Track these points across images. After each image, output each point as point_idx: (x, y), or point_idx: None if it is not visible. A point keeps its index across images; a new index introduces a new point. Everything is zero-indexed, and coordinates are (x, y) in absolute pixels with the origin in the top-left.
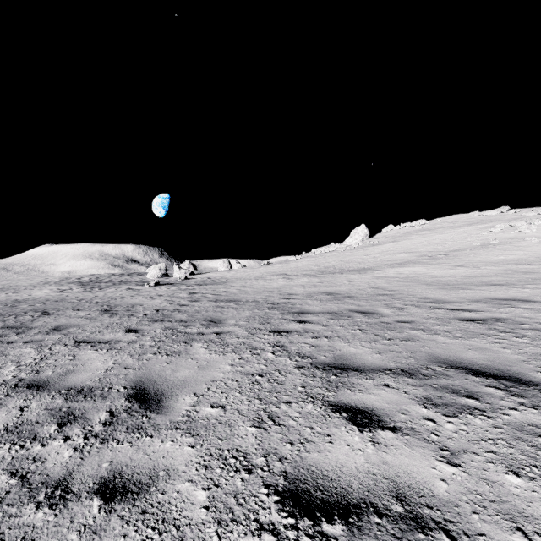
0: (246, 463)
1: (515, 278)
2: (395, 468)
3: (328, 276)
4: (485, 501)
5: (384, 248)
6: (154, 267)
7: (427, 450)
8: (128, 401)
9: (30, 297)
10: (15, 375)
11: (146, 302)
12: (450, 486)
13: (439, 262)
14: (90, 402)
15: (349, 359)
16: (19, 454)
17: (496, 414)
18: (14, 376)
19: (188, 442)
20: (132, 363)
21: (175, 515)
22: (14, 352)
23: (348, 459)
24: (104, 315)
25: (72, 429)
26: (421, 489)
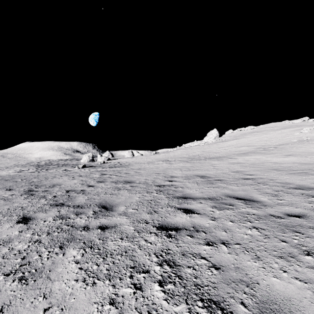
0: None
1: None
2: None
3: (196, 162)
4: None
5: (230, 143)
6: (85, 155)
7: None
8: None
9: None
10: None
11: (66, 182)
12: None
13: (273, 152)
14: None
15: None
16: None
17: None
18: None
19: None
20: None
21: None
22: None
23: None
24: (22, 196)
25: None
26: None
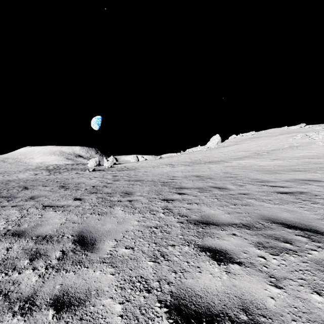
0: (146, 286)
1: (310, 167)
2: (241, 289)
3: (196, 166)
4: (300, 312)
5: (230, 148)
6: (92, 160)
7: (261, 277)
8: (74, 244)
9: (17, 178)
10: (5, 227)
11: (87, 181)
12: (276, 302)
13: (264, 157)
14: (50, 245)
15: (210, 217)
16: (4, 279)
17: (303, 253)
18: (4, 228)
19: (110, 271)
20: (77, 219)
21: (101, 321)
22: (5, 213)
23: (211, 283)
24: (61, 189)
25: (38, 263)
26: (258, 304)
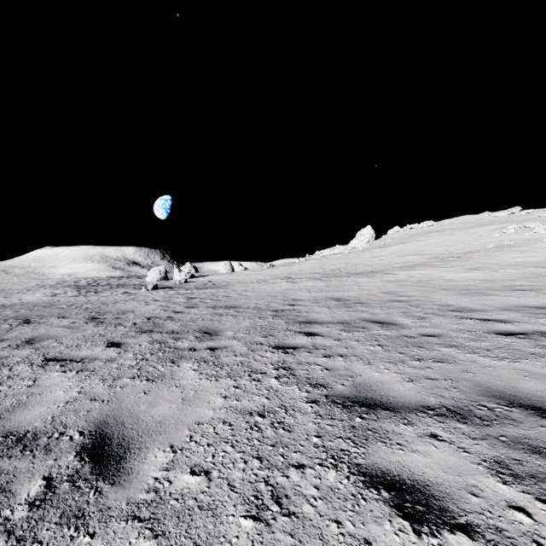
0: None
1: (541, 282)
2: None
3: (334, 280)
4: None
5: (391, 250)
6: (153, 270)
7: None
8: (79, 458)
9: (19, 302)
10: None
11: (139, 308)
12: None
13: (452, 265)
14: (27, 460)
15: (375, 390)
16: None
17: None
18: None
19: None
20: (101, 391)
21: None
22: None
23: None
24: (89, 324)
25: None
26: None
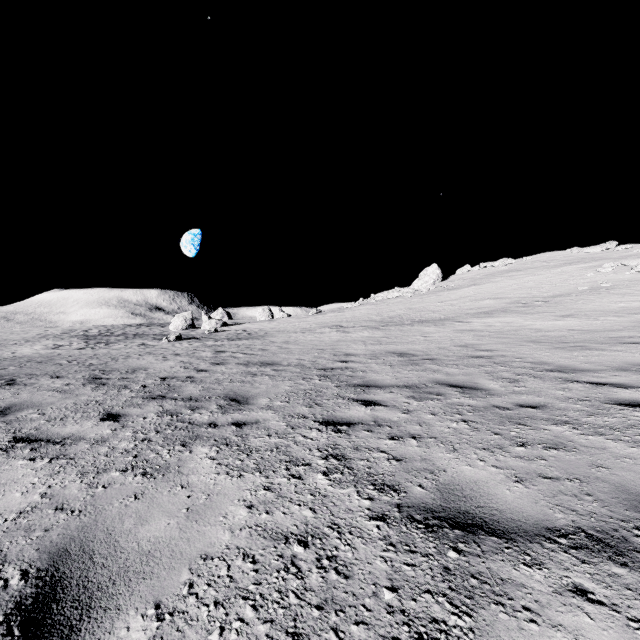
0: None
1: None
2: None
3: (395, 329)
4: None
5: (462, 293)
6: (178, 317)
7: None
8: (5, 628)
9: (11, 357)
10: None
11: (154, 364)
12: None
13: (539, 311)
14: None
15: (469, 497)
16: None
17: None
18: None
19: None
20: (75, 494)
21: None
22: None
23: None
24: (86, 387)
25: None
26: None
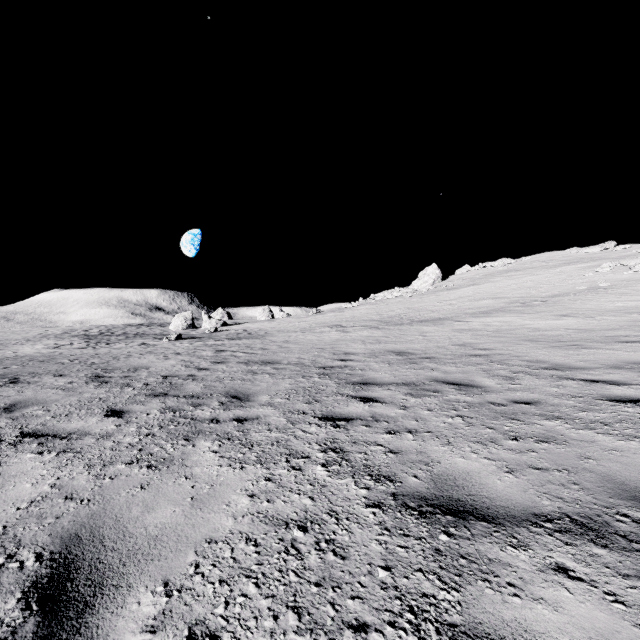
0: None
1: None
2: None
3: (394, 329)
4: None
5: (461, 292)
6: (178, 316)
7: None
8: (24, 603)
9: (13, 356)
10: None
11: (156, 363)
12: None
13: (537, 310)
14: None
15: (462, 486)
16: None
17: None
18: None
19: None
20: (83, 484)
21: None
22: None
23: None
24: (89, 385)
25: None
26: None
